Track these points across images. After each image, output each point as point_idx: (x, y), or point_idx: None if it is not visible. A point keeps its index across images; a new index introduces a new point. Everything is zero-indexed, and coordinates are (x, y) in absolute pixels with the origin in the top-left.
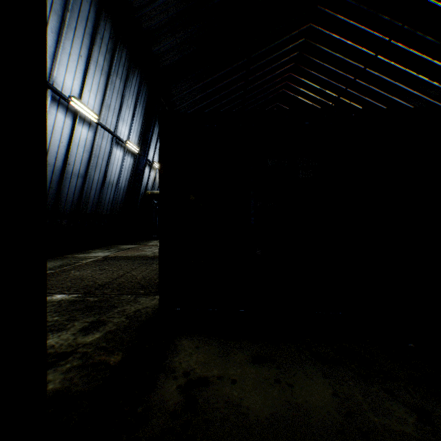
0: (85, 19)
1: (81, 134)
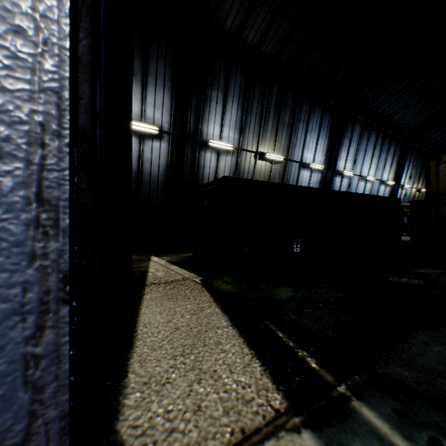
0: (371, 143)
1: (367, 186)
